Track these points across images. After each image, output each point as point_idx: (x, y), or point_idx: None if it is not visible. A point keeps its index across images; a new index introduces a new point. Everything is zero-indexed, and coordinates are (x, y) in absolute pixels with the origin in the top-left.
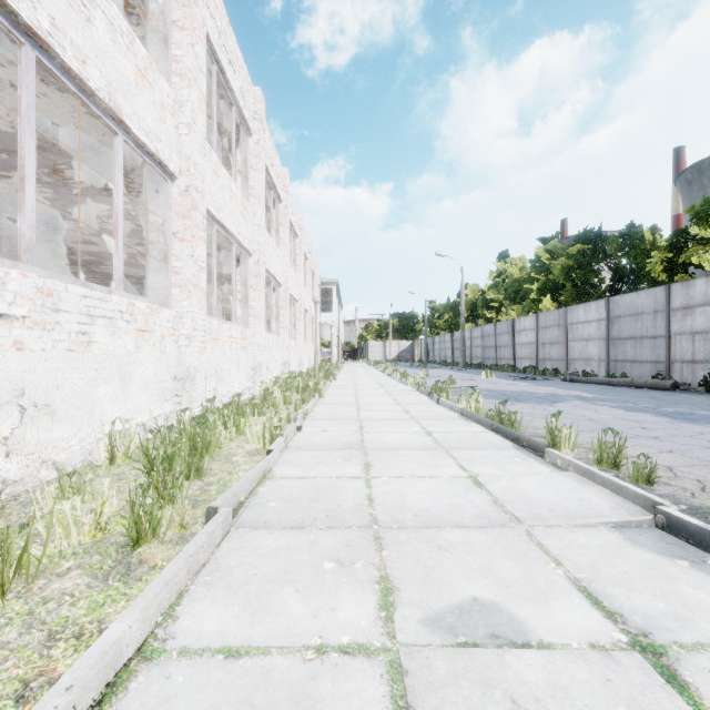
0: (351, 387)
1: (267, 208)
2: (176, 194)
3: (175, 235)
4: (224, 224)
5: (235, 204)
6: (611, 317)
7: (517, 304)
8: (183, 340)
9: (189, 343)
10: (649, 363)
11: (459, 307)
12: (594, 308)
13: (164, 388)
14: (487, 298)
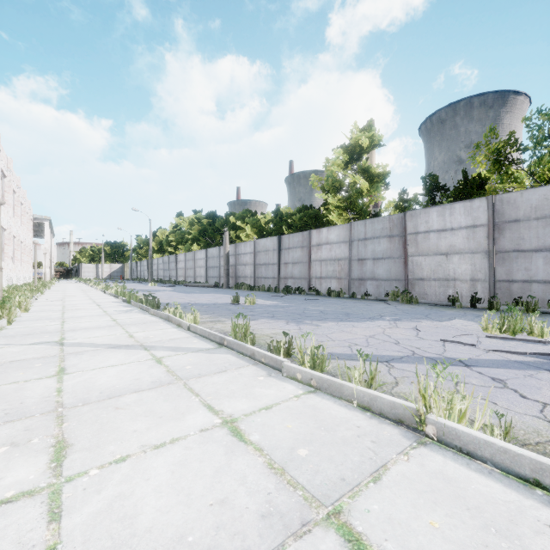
0: (61, 291)
1: None
2: None
3: None
4: None
5: None
6: (207, 258)
7: (183, 245)
8: None
9: None
10: (216, 277)
11: (152, 244)
12: (203, 253)
13: None
14: (169, 240)
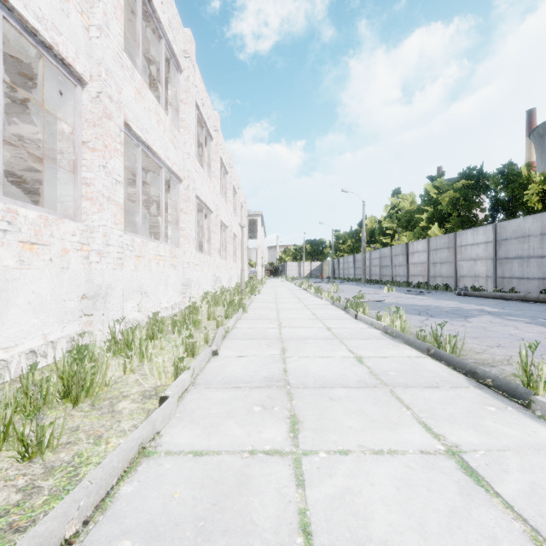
0: (272, 301)
1: (201, 147)
2: (87, 101)
3: (86, 144)
4: (150, 146)
5: (163, 130)
6: (498, 240)
7: (409, 231)
8: (94, 255)
9: (100, 259)
10: (536, 279)
11: (360, 234)
12: (481, 233)
13: (67, 308)
14: (383, 227)
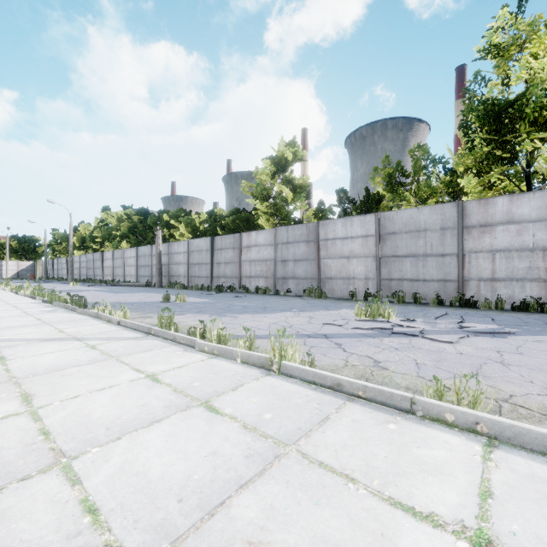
0: None
1: None
2: None
3: None
4: None
5: None
6: (138, 256)
7: (111, 242)
8: None
9: None
10: (148, 277)
11: (73, 239)
12: (133, 251)
13: None
14: (94, 235)
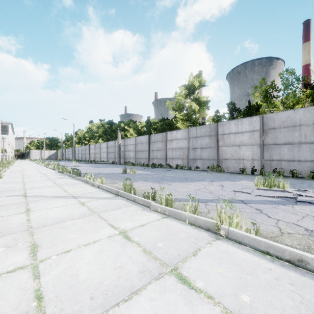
0: (20, 166)
1: None
2: None
3: None
4: None
5: None
6: (108, 147)
7: (93, 139)
8: None
9: None
10: (113, 158)
11: (75, 138)
12: (105, 144)
13: None
14: (85, 136)
